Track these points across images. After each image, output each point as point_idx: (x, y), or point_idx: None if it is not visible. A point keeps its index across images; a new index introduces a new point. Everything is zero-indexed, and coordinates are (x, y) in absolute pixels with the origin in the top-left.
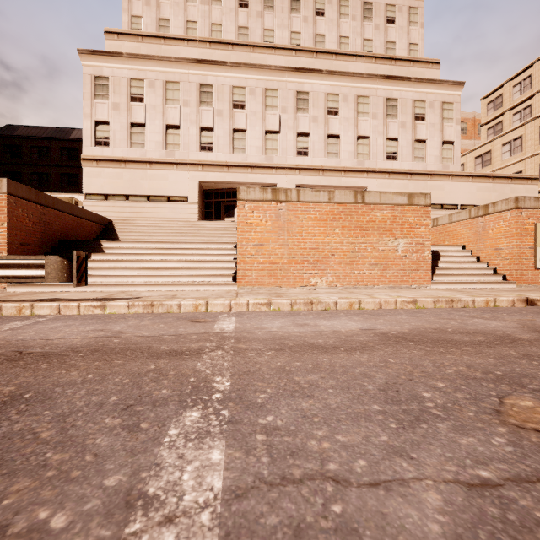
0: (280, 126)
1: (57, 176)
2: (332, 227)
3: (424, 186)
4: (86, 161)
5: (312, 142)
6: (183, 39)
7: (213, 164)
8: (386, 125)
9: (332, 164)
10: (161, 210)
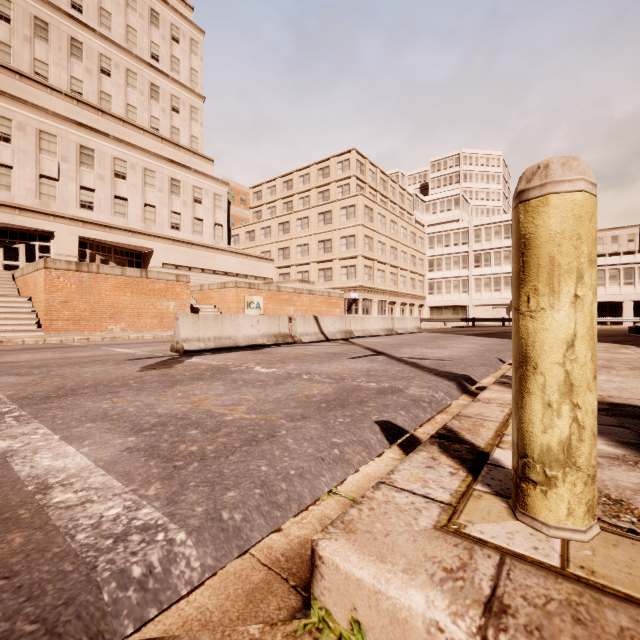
0: (60, 174)
1: None
2: (124, 292)
3: (202, 255)
4: None
5: (98, 198)
6: None
7: None
8: (171, 200)
9: (120, 223)
10: None
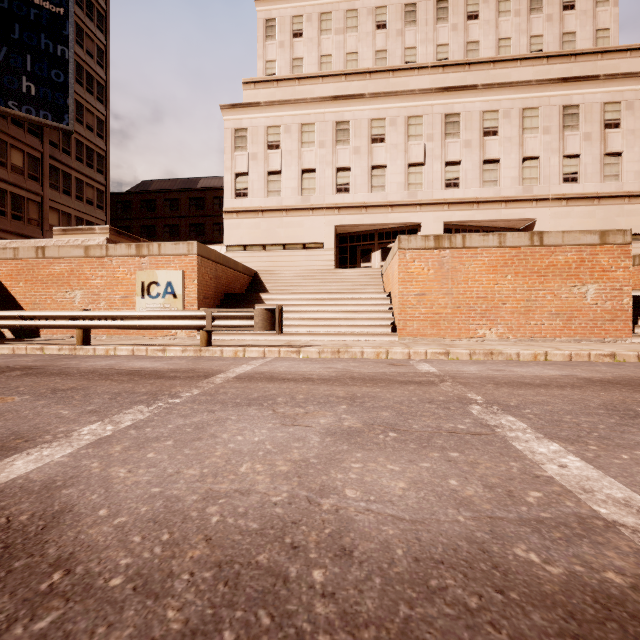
0: (425, 157)
1: (186, 227)
2: (502, 273)
3: (619, 212)
4: (227, 214)
5: (464, 170)
6: (318, 76)
7: (350, 207)
8: (563, 139)
9: (490, 194)
10: (297, 258)
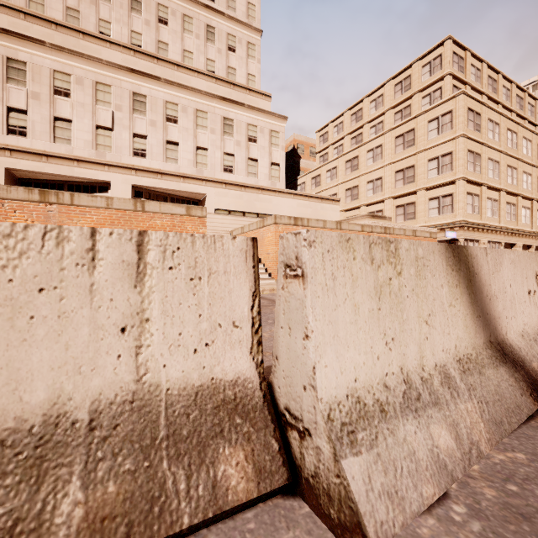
0: (114, 124)
1: None
2: None
3: (256, 198)
4: None
5: (150, 145)
6: None
7: (27, 152)
8: (223, 141)
9: (172, 169)
10: None
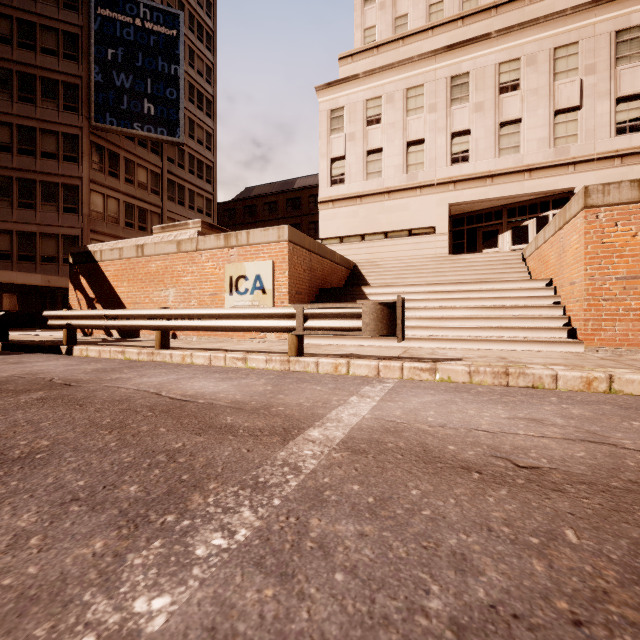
0: (582, 98)
1: None
2: None
3: None
4: (322, 204)
5: None
6: (426, 29)
7: (470, 179)
8: None
9: None
10: (401, 247)
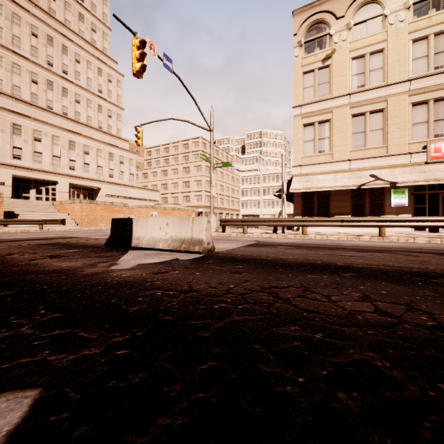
0: (61, 155)
1: None
2: (105, 211)
3: (124, 190)
4: None
5: (77, 164)
6: None
7: (22, 167)
8: (109, 163)
9: (87, 176)
10: None
